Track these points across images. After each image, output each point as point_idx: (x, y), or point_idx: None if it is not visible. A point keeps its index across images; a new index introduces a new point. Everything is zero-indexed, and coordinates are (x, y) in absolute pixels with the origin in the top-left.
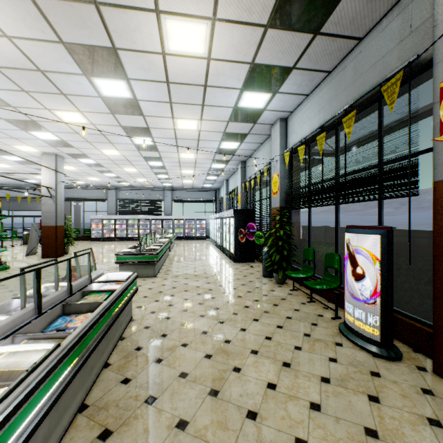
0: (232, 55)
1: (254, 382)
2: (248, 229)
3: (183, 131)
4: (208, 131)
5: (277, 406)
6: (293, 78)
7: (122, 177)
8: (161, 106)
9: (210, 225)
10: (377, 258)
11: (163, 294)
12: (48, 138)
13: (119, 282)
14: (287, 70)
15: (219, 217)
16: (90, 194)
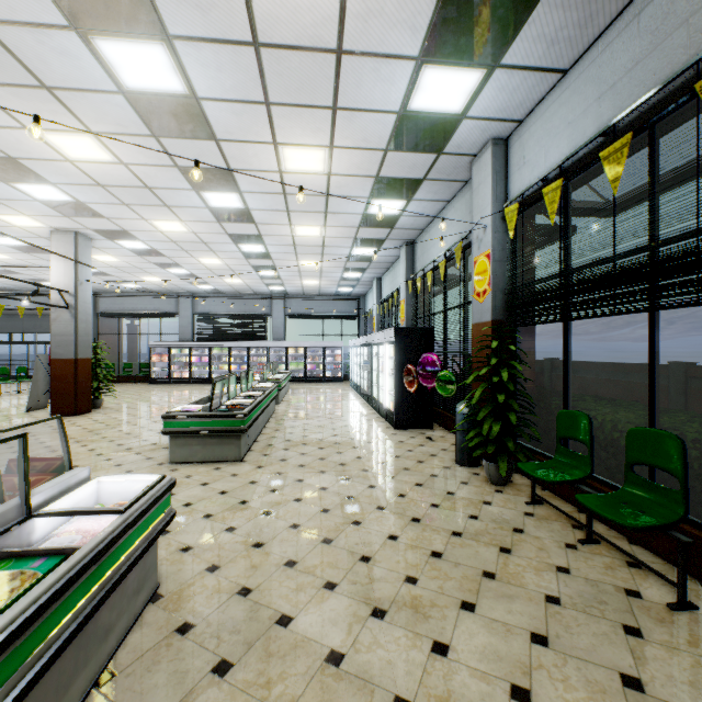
0: None
1: None
2: (422, 366)
3: (296, 177)
4: (346, 174)
5: None
6: (541, 19)
7: (199, 275)
8: (249, 113)
9: (350, 358)
10: None
11: (246, 509)
12: (51, 198)
13: (105, 513)
14: None
15: (366, 342)
16: (150, 305)
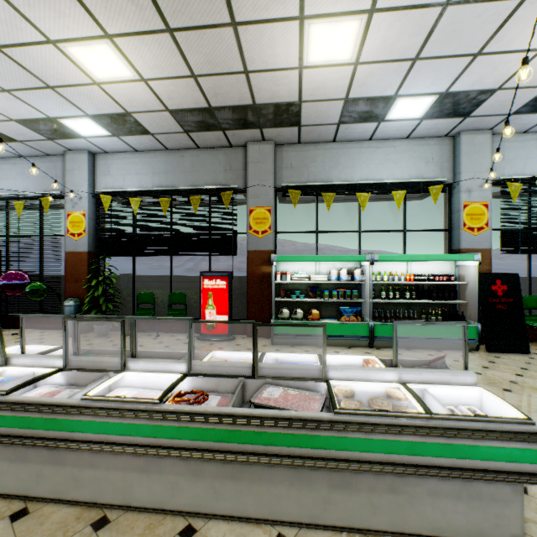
0: (122, 99)
1: None
2: (9, 280)
3: None
4: None
5: None
6: (143, 138)
7: None
8: None
9: None
10: (227, 288)
11: None
12: None
13: (59, 349)
14: (146, 132)
15: None
16: None
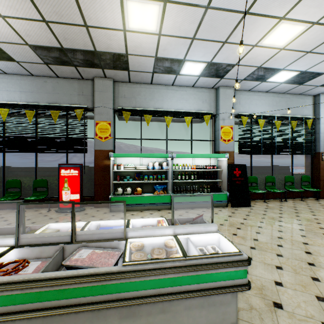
0: None
1: None
2: None
3: None
4: None
5: None
6: (9, 63)
7: None
8: None
9: None
10: (79, 175)
11: None
12: None
13: None
14: (12, 59)
15: None
16: None
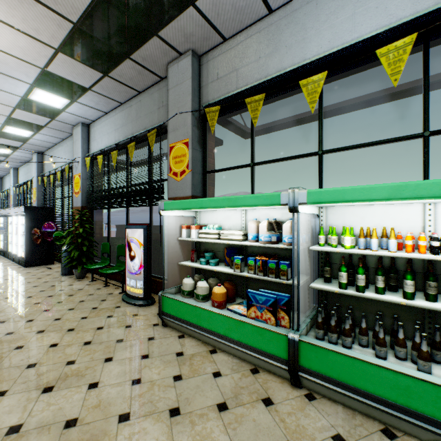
0: (19, 54)
1: (37, 348)
2: (45, 228)
3: None
4: None
5: (56, 353)
6: (90, 96)
7: None
8: None
9: None
10: (142, 244)
11: None
12: None
13: None
14: (84, 88)
15: (2, 214)
16: None
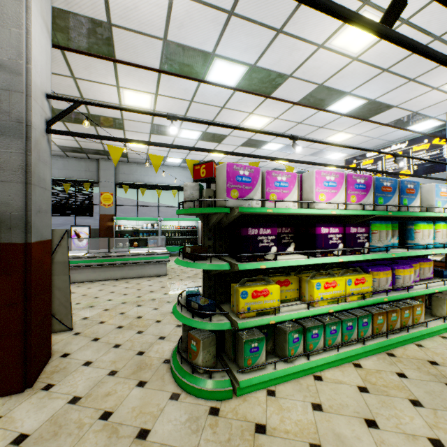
0: None
1: None
2: None
3: None
4: None
5: None
6: None
7: None
8: None
9: None
10: (88, 234)
11: None
12: None
13: None
14: None
15: None
16: None
